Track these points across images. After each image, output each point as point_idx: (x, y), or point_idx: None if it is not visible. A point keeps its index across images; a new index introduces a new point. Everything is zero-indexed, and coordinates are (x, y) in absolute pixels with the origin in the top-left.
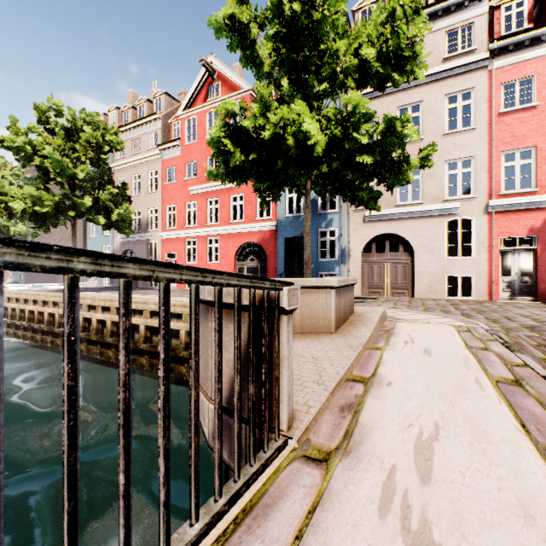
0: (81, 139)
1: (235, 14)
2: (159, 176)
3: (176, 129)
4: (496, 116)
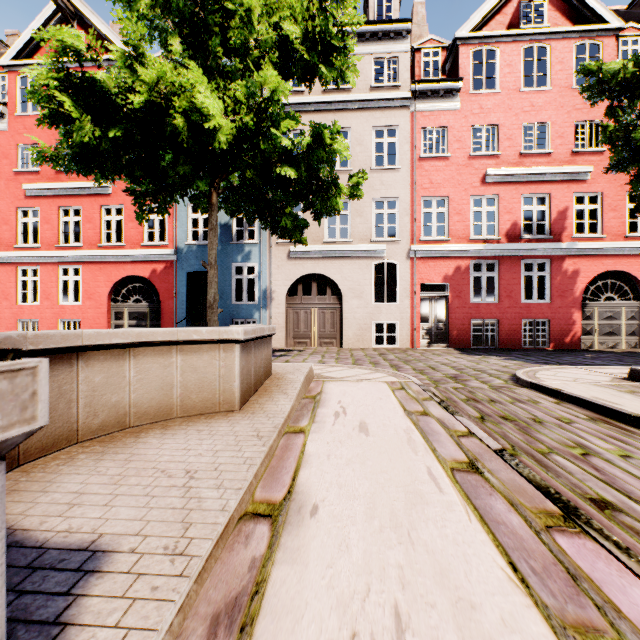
0: None
1: None
2: None
3: None
4: (418, 160)
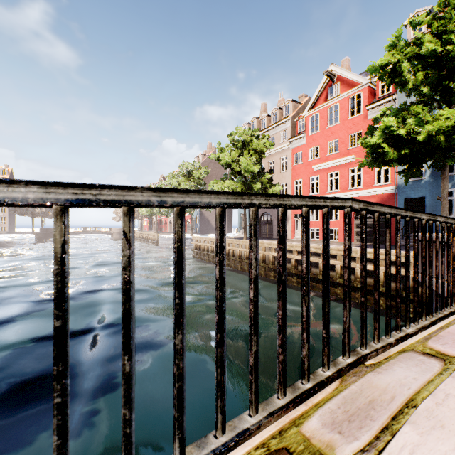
0: (249, 147)
1: (390, 60)
2: (289, 160)
3: (300, 124)
4: None
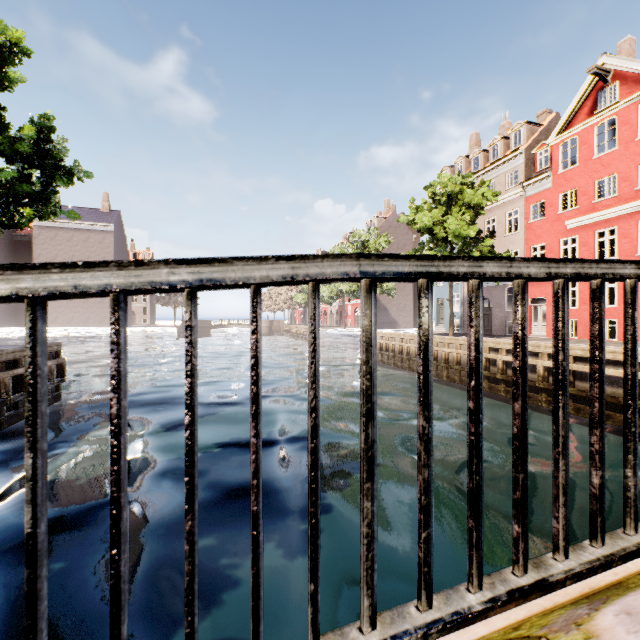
0: (458, 201)
1: None
2: (521, 215)
3: (542, 158)
4: None
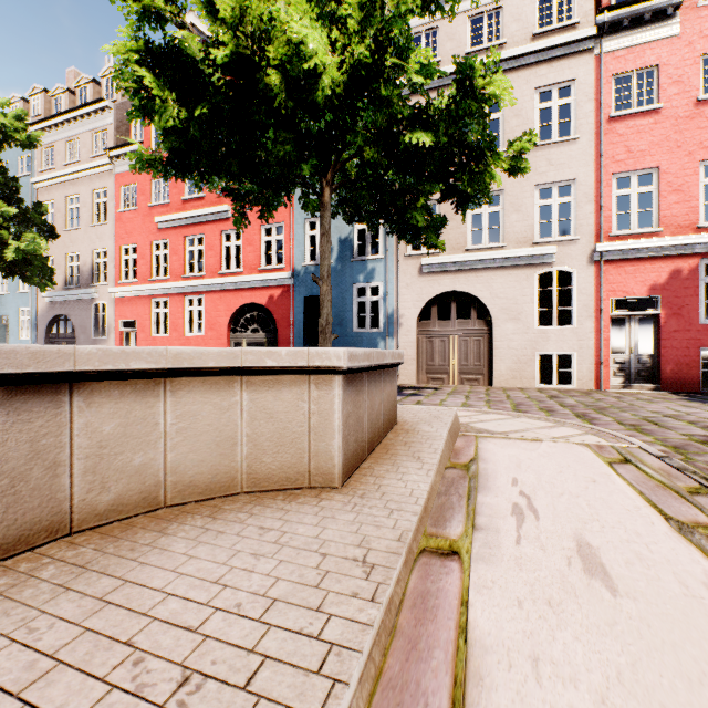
0: None
1: None
2: (110, 198)
3: (138, 127)
4: (606, 122)
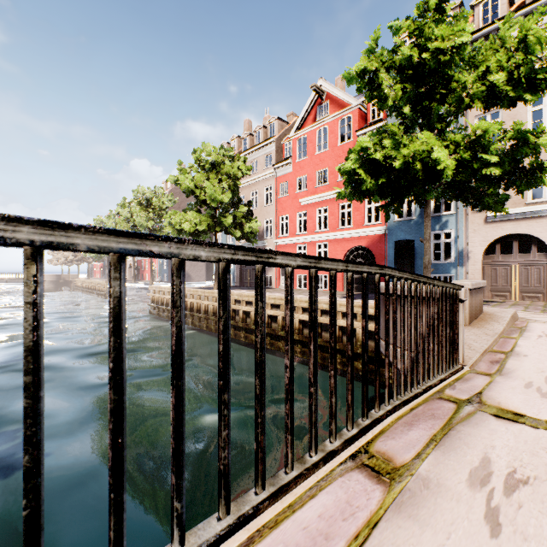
0: (221, 170)
1: (366, 67)
2: (274, 191)
3: (287, 148)
4: None
